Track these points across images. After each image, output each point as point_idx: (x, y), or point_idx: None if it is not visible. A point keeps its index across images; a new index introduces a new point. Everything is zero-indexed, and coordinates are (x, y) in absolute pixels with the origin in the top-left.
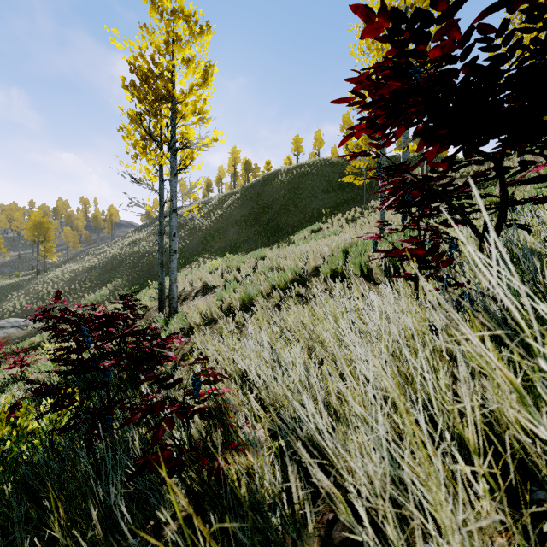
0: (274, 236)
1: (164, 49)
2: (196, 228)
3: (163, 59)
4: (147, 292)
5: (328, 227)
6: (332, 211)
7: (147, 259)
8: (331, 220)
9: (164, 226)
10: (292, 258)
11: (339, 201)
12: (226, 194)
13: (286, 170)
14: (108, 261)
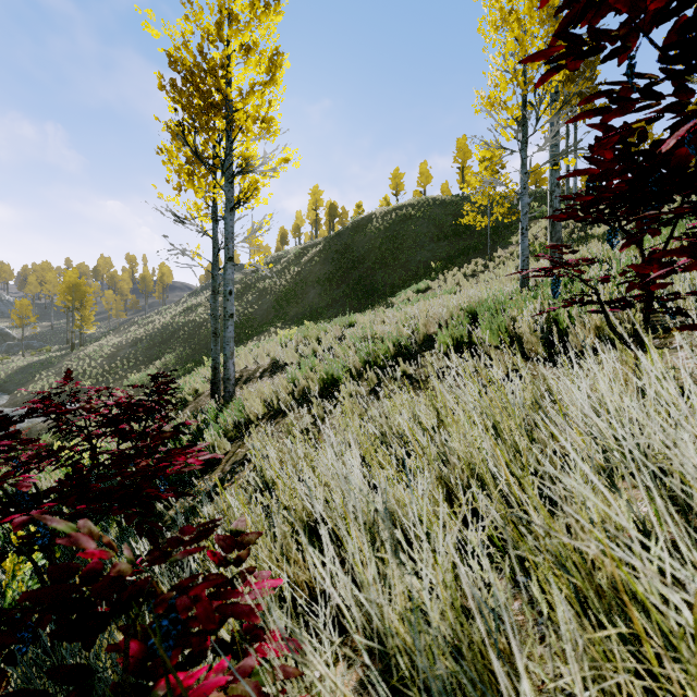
0: (367, 298)
1: (215, 35)
2: (266, 290)
3: (217, 55)
4: (201, 372)
5: (440, 286)
6: (445, 265)
7: (205, 329)
8: (443, 277)
9: (218, 282)
10: (394, 324)
11: (454, 251)
12: (304, 246)
13: (383, 213)
14: (157, 333)
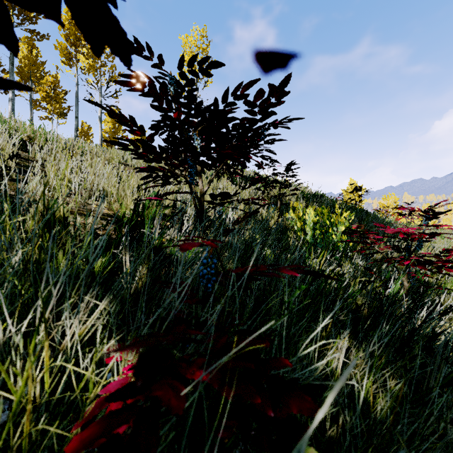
0: None
1: None
2: None
3: None
4: None
5: None
6: None
7: None
8: None
9: None
10: None
11: None
12: None
13: None
14: None
